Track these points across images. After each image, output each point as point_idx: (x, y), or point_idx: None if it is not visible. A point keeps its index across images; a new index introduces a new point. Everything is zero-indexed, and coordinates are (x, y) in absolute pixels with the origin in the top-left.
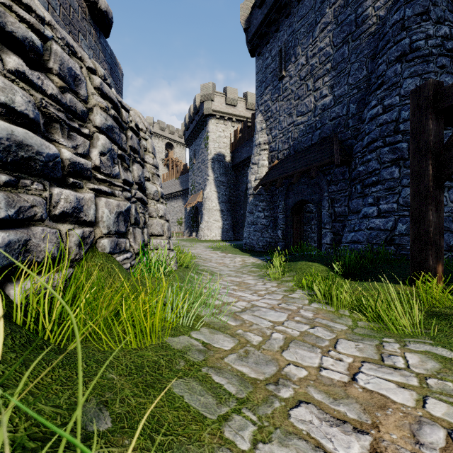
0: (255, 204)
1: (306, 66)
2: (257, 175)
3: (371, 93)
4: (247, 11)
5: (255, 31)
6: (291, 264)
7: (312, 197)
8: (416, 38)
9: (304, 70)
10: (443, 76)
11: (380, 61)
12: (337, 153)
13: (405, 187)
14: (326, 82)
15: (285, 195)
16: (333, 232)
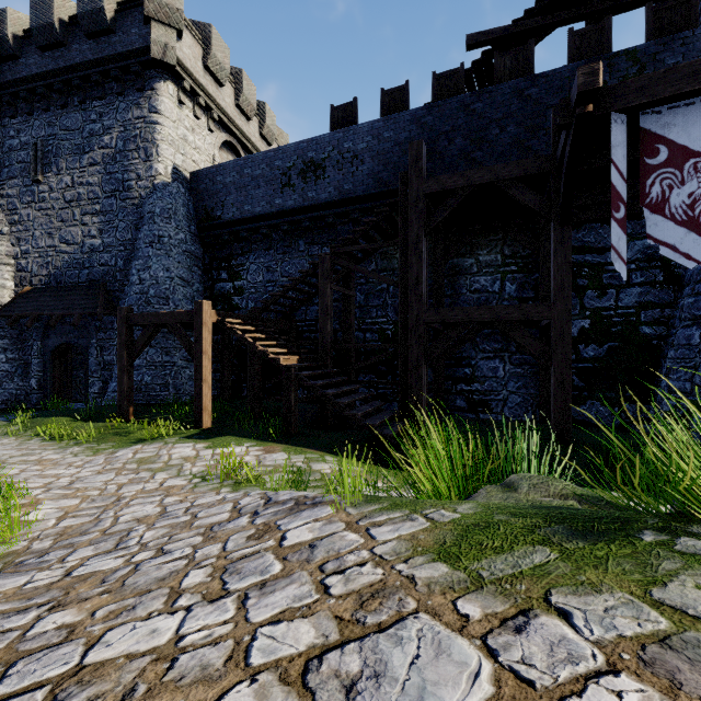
0: None
1: (72, 190)
2: None
3: (133, 260)
4: None
5: None
6: (39, 420)
7: (80, 341)
8: (162, 234)
9: (69, 192)
10: (179, 269)
11: (140, 236)
12: (102, 307)
13: (152, 347)
14: (96, 223)
15: (43, 334)
16: (103, 380)
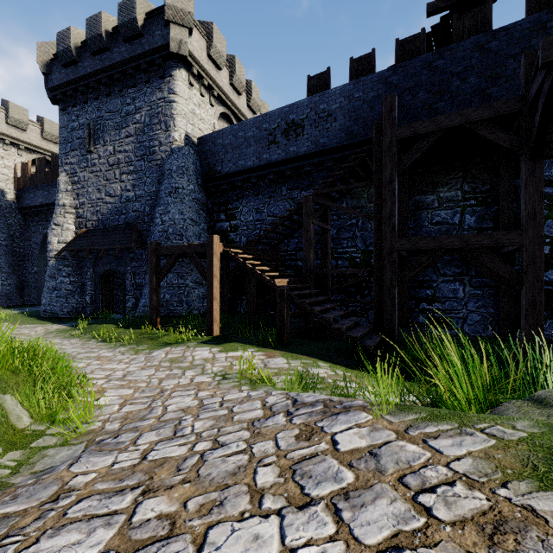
0: (59, 269)
1: (114, 156)
2: (62, 238)
3: (157, 206)
4: (47, 55)
5: (59, 85)
6: (93, 326)
7: (119, 268)
8: (178, 186)
9: (112, 158)
10: (190, 213)
11: (162, 188)
12: (135, 242)
13: (171, 273)
14: (130, 180)
15: (94, 263)
16: (135, 298)
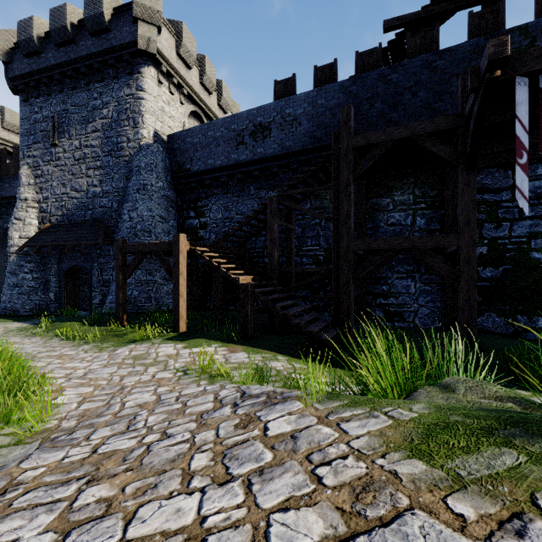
0: (20, 265)
1: (80, 151)
2: (24, 233)
3: (125, 203)
4: (7, 44)
5: (20, 76)
6: (57, 324)
7: (85, 264)
8: (146, 183)
9: (78, 153)
10: (159, 210)
11: (130, 185)
12: (102, 239)
13: (139, 269)
14: (97, 175)
15: (59, 259)
16: (102, 294)
